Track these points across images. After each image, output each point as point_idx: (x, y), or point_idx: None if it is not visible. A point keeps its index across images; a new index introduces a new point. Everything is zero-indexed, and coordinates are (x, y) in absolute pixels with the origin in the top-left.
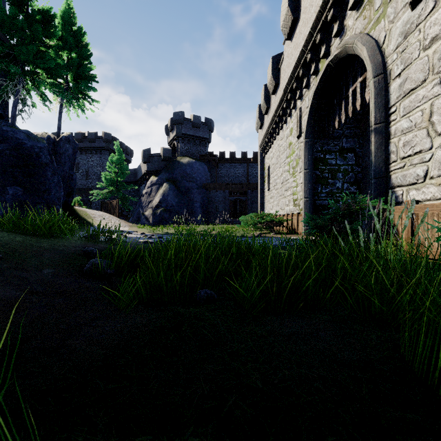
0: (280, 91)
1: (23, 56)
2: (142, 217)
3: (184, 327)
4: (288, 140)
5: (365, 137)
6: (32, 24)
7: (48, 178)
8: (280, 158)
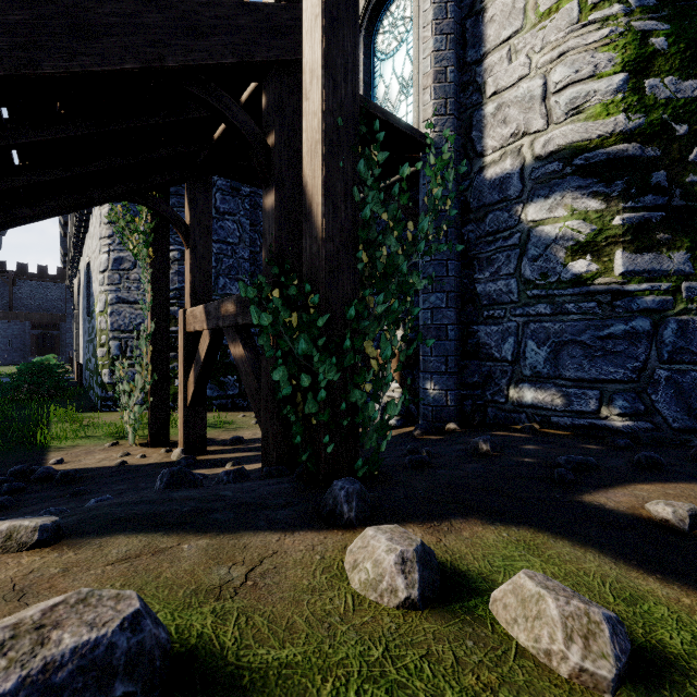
0: None
1: None
2: None
3: None
4: None
5: None
6: None
7: None
8: None
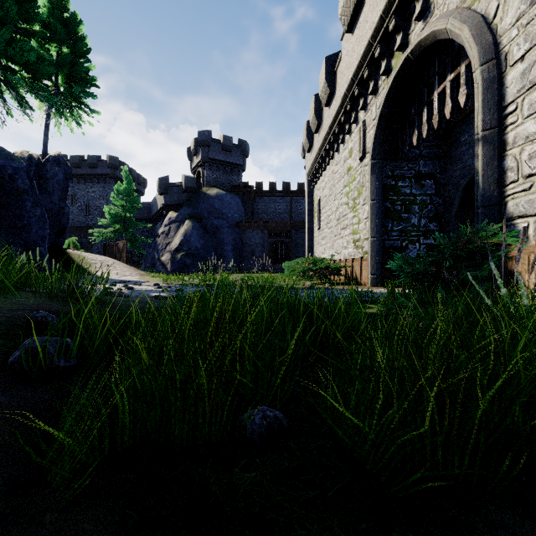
0: (336, 101)
1: None
2: (158, 263)
3: None
4: (346, 164)
5: (448, 159)
6: (5, 1)
7: (27, 210)
8: (334, 187)
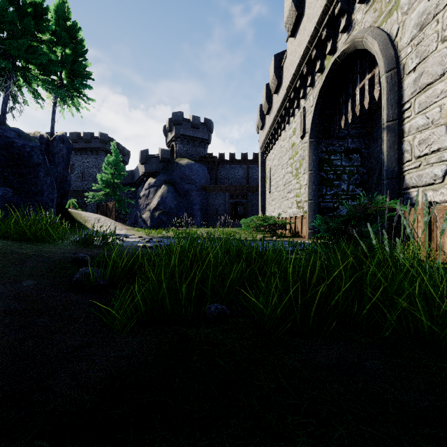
0: (282, 90)
1: (14, 51)
2: (140, 220)
3: (194, 357)
4: (291, 140)
5: (371, 137)
6: (24, 17)
7: (40, 179)
8: (282, 159)
